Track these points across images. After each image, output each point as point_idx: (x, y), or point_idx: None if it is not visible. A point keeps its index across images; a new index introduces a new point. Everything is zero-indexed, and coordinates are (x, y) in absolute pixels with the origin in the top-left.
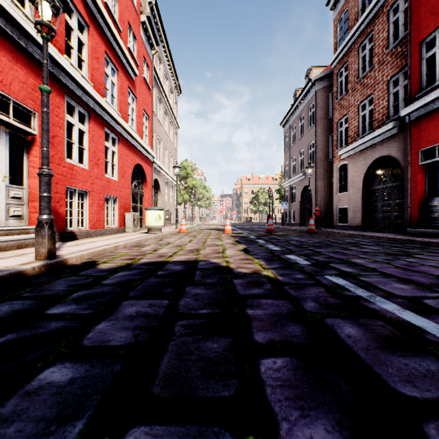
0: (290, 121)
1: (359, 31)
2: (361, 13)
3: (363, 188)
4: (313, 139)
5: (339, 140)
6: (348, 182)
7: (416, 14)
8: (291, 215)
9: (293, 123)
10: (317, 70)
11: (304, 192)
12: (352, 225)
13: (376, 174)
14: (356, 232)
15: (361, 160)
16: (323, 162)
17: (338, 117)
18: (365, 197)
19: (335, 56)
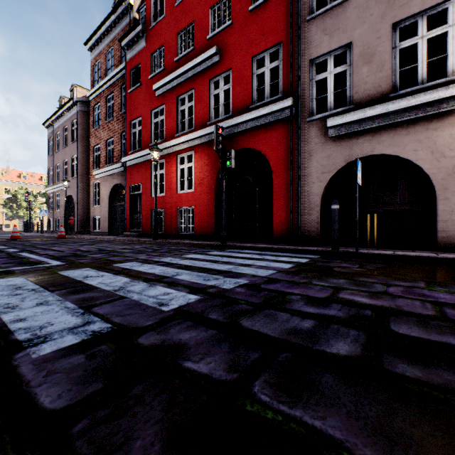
0: (55, 125)
1: (106, 86)
2: (108, 73)
3: (110, 204)
4: (76, 154)
5: (95, 162)
6: (100, 198)
7: (129, 103)
8: (55, 223)
9: (58, 129)
10: (82, 91)
11: (69, 201)
12: (103, 231)
13: (117, 195)
14: (99, 236)
15: (108, 183)
16: (85, 177)
17: (94, 143)
18: (111, 211)
19: (91, 93)
